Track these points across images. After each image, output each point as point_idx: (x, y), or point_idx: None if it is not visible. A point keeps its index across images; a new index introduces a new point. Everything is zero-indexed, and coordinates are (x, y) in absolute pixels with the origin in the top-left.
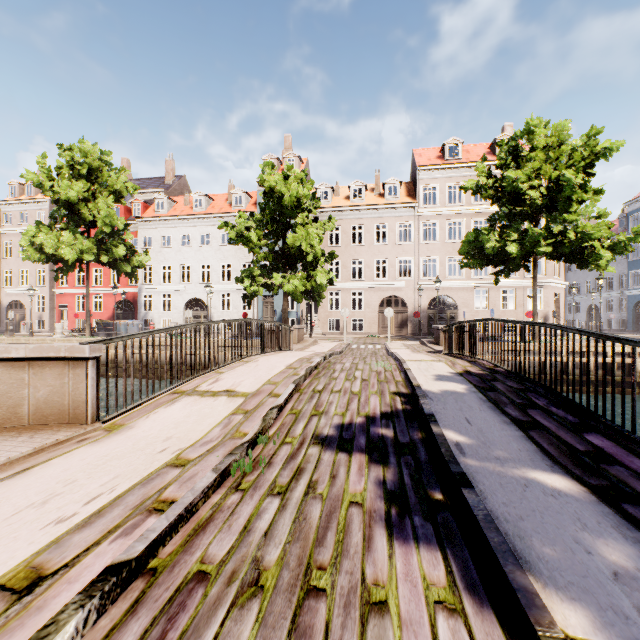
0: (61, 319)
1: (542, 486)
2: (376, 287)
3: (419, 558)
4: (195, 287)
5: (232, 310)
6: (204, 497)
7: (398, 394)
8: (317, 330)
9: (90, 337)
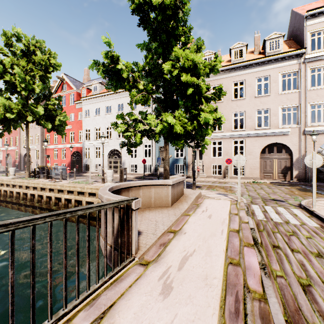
0: (48, 163)
1: None
2: (257, 135)
3: None
4: (114, 141)
5: (137, 157)
6: None
7: None
8: (201, 174)
9: (28, 178)
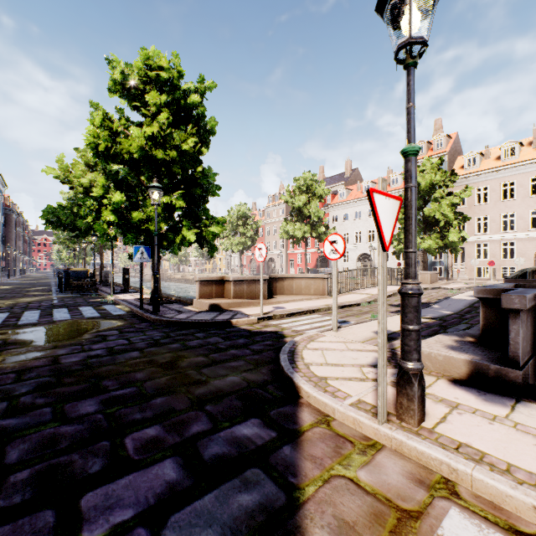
0: (290, 267)
1: (439, 312)
2: (531, 237)
3: (391, 314)
4: (363, 246)
5: (389, 261)
6: (353, 305)
7: (438, 299)
8: (463, 276)
9: None
